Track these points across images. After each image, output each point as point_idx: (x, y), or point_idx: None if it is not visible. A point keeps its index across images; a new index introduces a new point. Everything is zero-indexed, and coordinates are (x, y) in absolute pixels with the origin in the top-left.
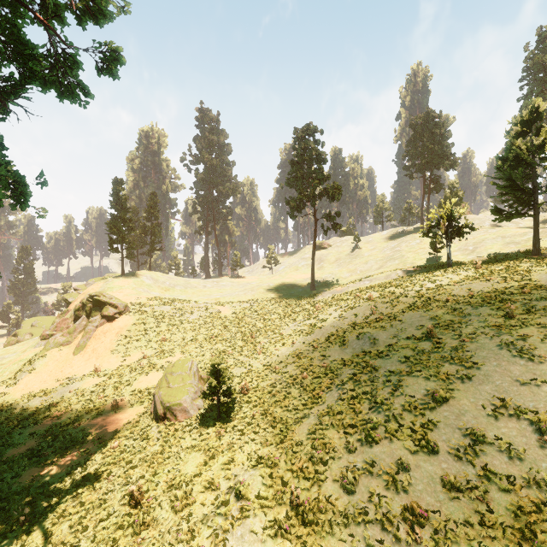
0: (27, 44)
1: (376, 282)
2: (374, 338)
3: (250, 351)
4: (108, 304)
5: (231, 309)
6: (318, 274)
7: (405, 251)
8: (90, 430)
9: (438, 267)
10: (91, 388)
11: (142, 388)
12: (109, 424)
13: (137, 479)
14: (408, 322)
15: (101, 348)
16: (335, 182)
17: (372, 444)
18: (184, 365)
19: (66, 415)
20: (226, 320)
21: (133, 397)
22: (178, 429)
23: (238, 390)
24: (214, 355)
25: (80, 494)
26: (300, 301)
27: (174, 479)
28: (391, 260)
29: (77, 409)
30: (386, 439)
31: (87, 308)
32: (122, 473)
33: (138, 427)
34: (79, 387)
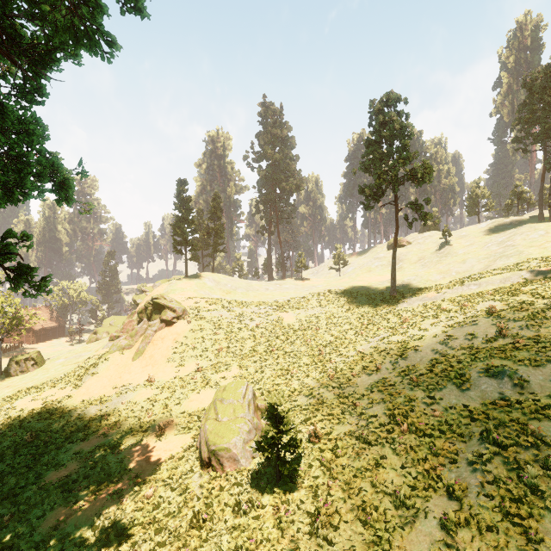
0: None
1: (488, 287)
2: (521, 378)
3: (319, 373)
4: (167, 308)
5: (294, 316)
6: (397, 276)
7: (523, 246)
8: (129, 461)
9: None
10: (142, 402)
11: (192, 409)
12: (151, 455)
13: None
14: None
15: (157, 355)
16: (425, 160)
17: None
18: (236, 390)
19: (112, 434)
20: (289, 330)
21: (181, 421)
22: (223, 487)
23: (304, 432)
24: (274, 374)
25: None
26: (378, 309)
27: None
28: (503, 257)
29: (124, 428)
30: None
31: (148, 311)
32: (147, 549)
33: (179, 468)
34: (132, 399)
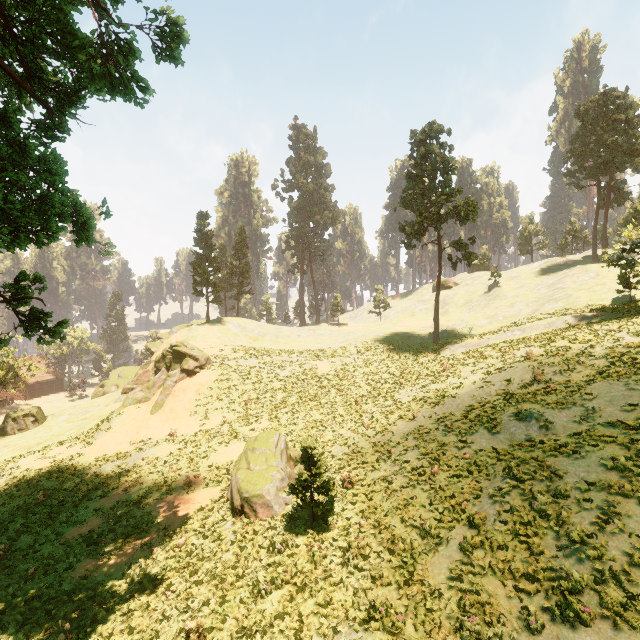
0: (77, 35)
1: (532, 332)
2: (546, 420)
3: (355, 423)
4: (189, 356)
5: (329, 365)
6: (442, 321)
7: (572, 289)
8: (156, 514)
9: (634, 310)
10: (165, 457)
11: (220, 463)
12: (179, 508)
13: (199, 606)
14: (605, 397)
15: (179, 407)
16: (468, 197)
17: (574, 623)
18: (268, 439)
19: (134, 490)
20: (323, 379)
21: (209, 474)
22: (257, 532)
23: (338, 480)
24: (307, 425)
25: (131, 613)
26: (419, 356)
27: (247, 618)
28: (551, 301)
29: (147, 483)
30: (605, 621)
31: (167, 360)
32: (184, 589)
33: (210, 519)
34: (153, 454)
